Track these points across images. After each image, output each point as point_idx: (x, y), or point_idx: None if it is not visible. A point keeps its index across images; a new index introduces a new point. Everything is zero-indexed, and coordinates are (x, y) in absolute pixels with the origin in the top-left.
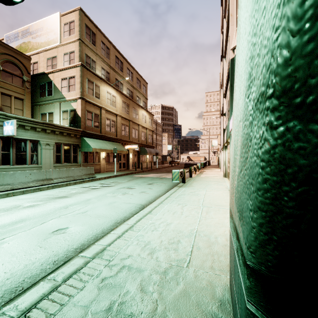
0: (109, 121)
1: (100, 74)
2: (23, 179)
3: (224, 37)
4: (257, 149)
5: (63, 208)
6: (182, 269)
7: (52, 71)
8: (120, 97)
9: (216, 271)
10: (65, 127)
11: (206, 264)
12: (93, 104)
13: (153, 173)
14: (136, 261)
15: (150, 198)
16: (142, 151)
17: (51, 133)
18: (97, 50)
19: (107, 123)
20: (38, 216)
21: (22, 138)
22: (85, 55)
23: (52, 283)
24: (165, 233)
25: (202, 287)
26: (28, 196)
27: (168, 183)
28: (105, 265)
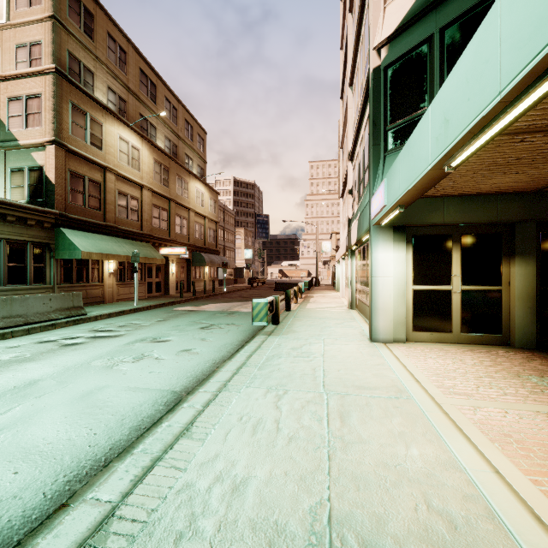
0: (125, 199)
1: (104, 101)
2: None
3: (349, 47)
4: None
5: None
6: None
7: None
8: (149, 151)
9: None
10: (12, 203)
11: None
12: (85, 158)
13: (216, 301)
14: None
15: (200, 370)
16: (196, 259)
17: None
18: (97, 50)
19: (119, 202)
20: None
21: None
22: (68, 55)
23: None
24: (225, 547)
25: None
26: None
27: (244, 324)
28: None
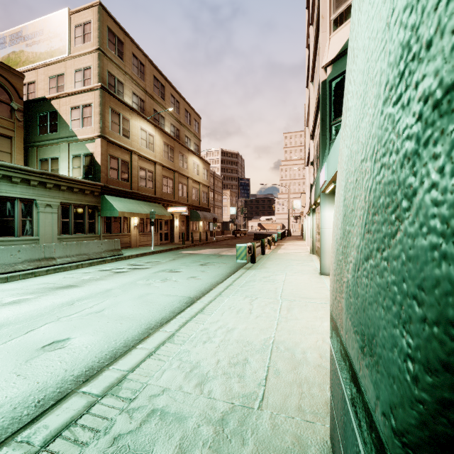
0: (144, 172)
1: (130, 102)
2: (7, 258)
3: (311, 51)
4: (445, 218)
5: (66, 305)
6: (250, 413)
7: (57, 96)
8: (160, 136)
9: (307, 414)
10: (77, 180)
11: (291, 402)
12: (119, 145)
13: (208, 247)
14: (176, 400)
15: (203, 288)
16: (193, 216)
17: (55, 189)
18: (125, 67)
19: (140, 175)
20: (23, 319)
21: (7, 196)
22: (108, 74)
23: (23, 450)
24: (225, 346)
25: (286, 449)
26: (13, 285)
27: (230, 262)
28: (122, 409)
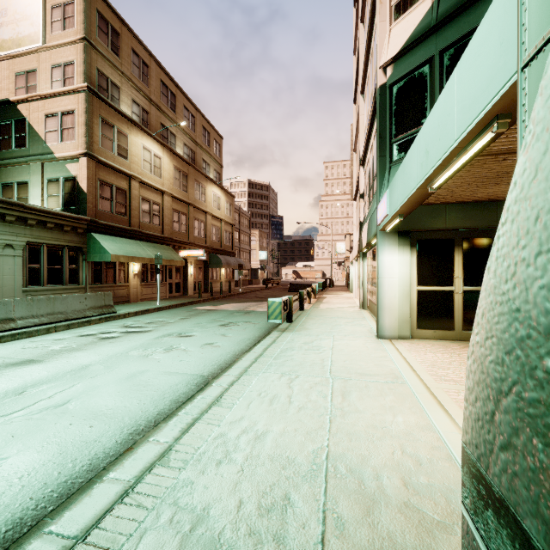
0: (148, 204)
1: (129, 113)
2: None
3: (361, 56)
4: None
5: (11, 394)
6: None
7: (26, 99)
8: (170, 158)
9: None
10: (51, 211)
11: None
12: (113, 168)
13: (232, 301)
14: None
15: (223, 360)
16: (212, 261)
17: (18, 224)
18: (122, 66)
19: (142, 208)
20: None
21: None
22: (98, 73)
23: None
24: (251, 469)
25: None
26: None
27: (260, 322)
28: None
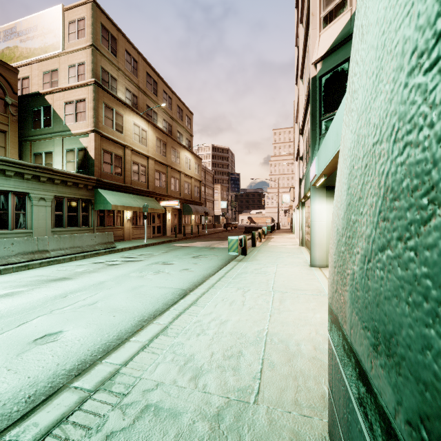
0: (137, 167)
1: (123, 98)
2: (0, 251)
3: (300, 49)
4: None
5: (59, 297)
6: (246, 408)
7: (51, 91)
8: (153, 131)
9: (303, 408)
10: (70, 173)
11: (287, 396)
12: (112, 140)
13: (200, 240)
14: (170, 395)
15: (196, 280)
16: (185, 209)
17: (48, 183)
18: (119, 63)
19: (133, 169)
20: (16, 312)
21: (0, 190)
22: (101, 70)
23: None
24: (218, 338)
25: None
26: (6, 277)
27: (222, 255)
28: (115, 405)
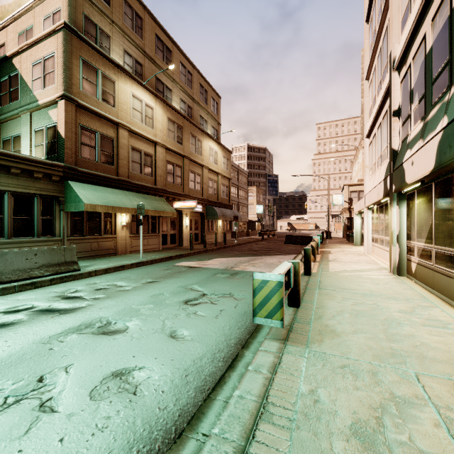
0: (138, 155)
1: (120, 63)
2: None
3: None
4: None
5: None
6: None
7: (18, 51)
8: (163, 110)
9: None
10: (16, 155)
11: None
12: (96, 113)
13: (223, 255)
14: None
15: None
16: (208, 213)
17: None
18: (113, 15)
19: (132, 158)
20: None
21: None
22: (84, 18)
23: None
24: None
25: None
26: None
27: (246, 296)
28: None
